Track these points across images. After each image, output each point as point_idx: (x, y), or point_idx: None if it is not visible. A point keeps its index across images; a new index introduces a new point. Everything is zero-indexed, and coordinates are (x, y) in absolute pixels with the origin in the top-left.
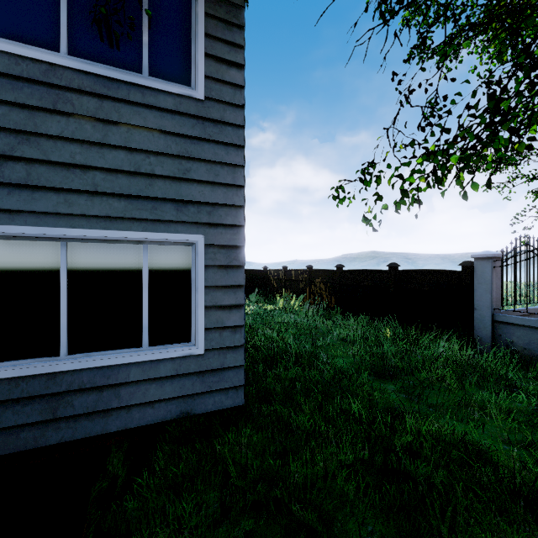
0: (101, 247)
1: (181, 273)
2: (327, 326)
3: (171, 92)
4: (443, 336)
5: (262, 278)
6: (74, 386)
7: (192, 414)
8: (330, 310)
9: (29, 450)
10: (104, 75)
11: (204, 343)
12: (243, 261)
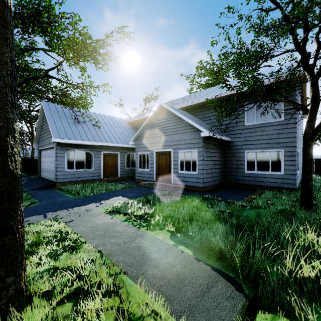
0: (262, 153)
1: (278, 157)
2: None
3: (275, 121)
4: None
5: None
6: (257, 176)
7: (281, 187)
8: None
9: (251, 185)
10: (262, 123)
11: (284, 172)
12: (295, 154)
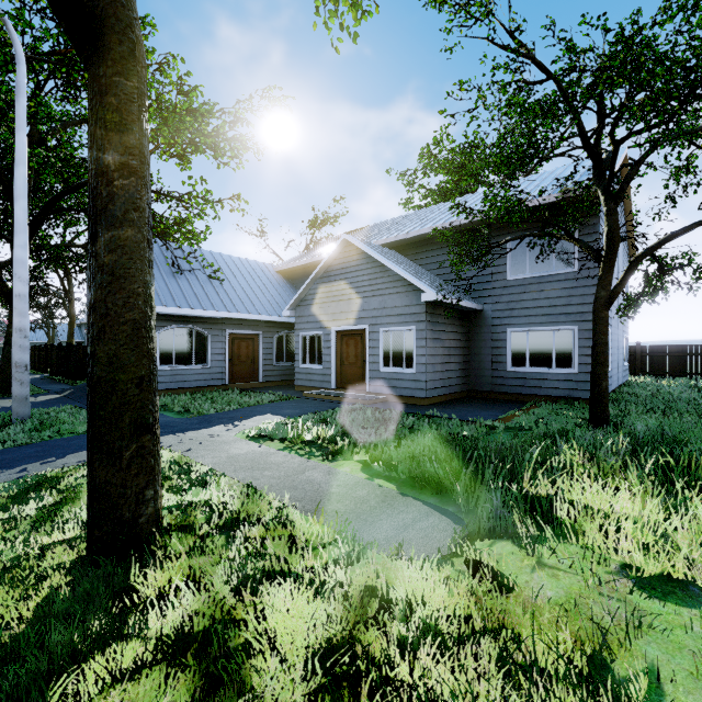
0: (538, 333)
1: (568, 341)
2: None
3: (563, 273)
4: None
5: None
6: (530, 377)
7: (572, 397)
8: None
9: (518, 394)
10: (539, 276)
11: (578, 369)
12: None
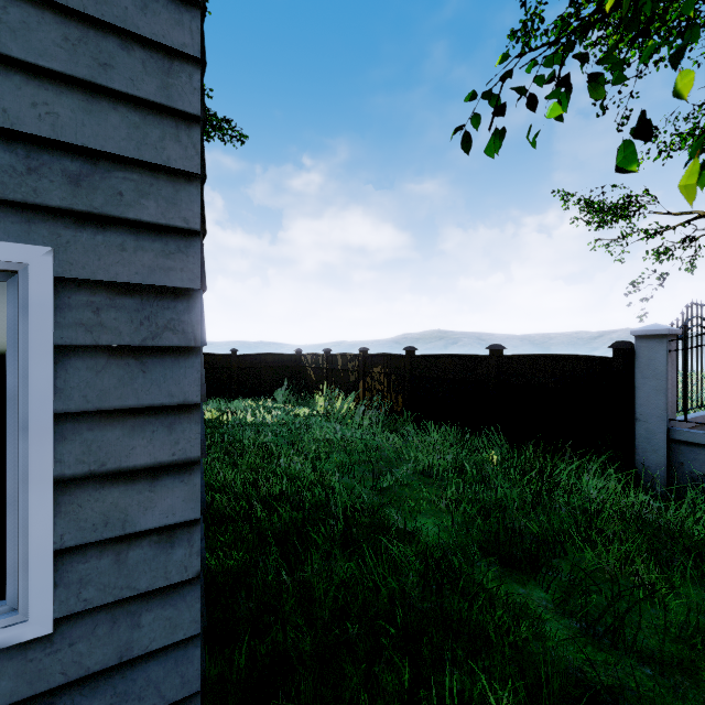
0: None
1: None
2: (393, 445)
3: None
4: (588, 466)
5: (294, 367)
6: None
7: None
8: (396, 416)
9: None
10: None
11: (54, 598)
12: (197, 335)
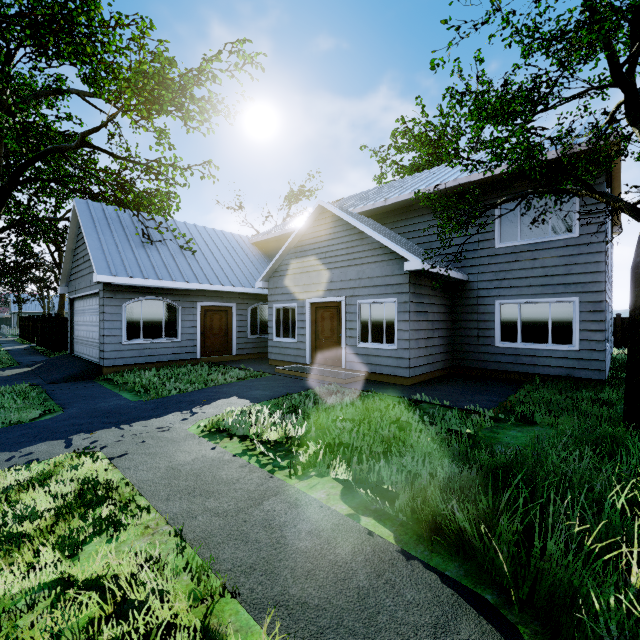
0: (532, 305)
1: (567, 315)
2: None
3: (561, 239)
4: None
5: None
6: (522, 353)
7: (572, 376)
8: None
9: (509, 371)
10: (533, 242)
11: (579, 346)
12: (603, 308)
